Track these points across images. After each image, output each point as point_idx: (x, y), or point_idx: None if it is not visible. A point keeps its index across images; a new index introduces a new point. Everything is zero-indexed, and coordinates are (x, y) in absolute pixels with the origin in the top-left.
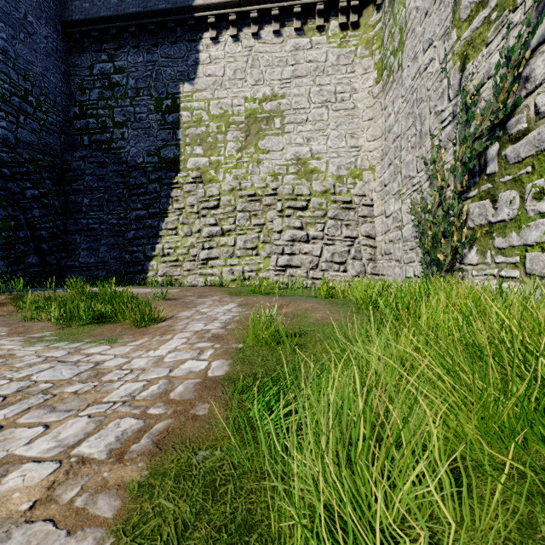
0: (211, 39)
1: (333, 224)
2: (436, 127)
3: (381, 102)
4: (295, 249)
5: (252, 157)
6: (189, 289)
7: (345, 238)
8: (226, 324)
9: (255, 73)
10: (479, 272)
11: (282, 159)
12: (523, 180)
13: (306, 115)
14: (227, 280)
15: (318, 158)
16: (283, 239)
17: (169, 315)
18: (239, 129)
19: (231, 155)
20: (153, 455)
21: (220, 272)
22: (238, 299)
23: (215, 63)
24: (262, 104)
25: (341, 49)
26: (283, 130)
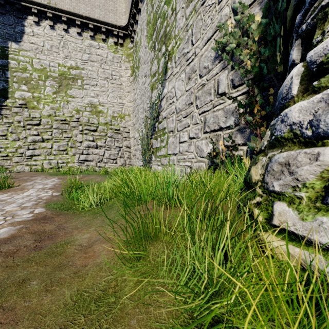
0: (34, 22)
1: (110, 140)
2: (147, 108)
3: (133, 86)
4: (89, 151)
5: (63, 98)
6: (20, 173)
7: (116, 147)
8: (54, 185)
9: (65, 51)
10: (154, 163)
11: (82, 103)
12: (161, 136)
13: (96, 82)
14: (47, 168)
15: (103, 106)
16: (83, 146)
17: (18, 184)
18: (55, 80)
19: (49, 94)
20: (46, 203)
21: (42, 164)
22: (57, 176)
23: (37, 37)
24: (70, 70)
25: (114, 54)
26: (83, 87)
